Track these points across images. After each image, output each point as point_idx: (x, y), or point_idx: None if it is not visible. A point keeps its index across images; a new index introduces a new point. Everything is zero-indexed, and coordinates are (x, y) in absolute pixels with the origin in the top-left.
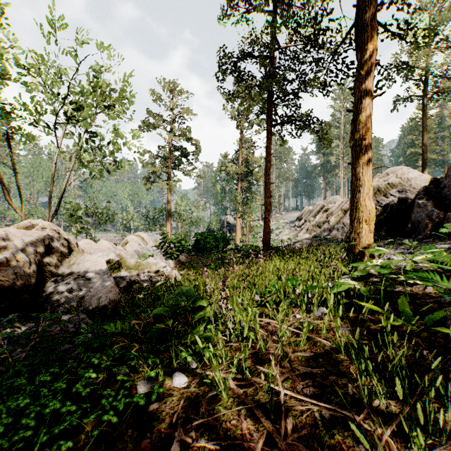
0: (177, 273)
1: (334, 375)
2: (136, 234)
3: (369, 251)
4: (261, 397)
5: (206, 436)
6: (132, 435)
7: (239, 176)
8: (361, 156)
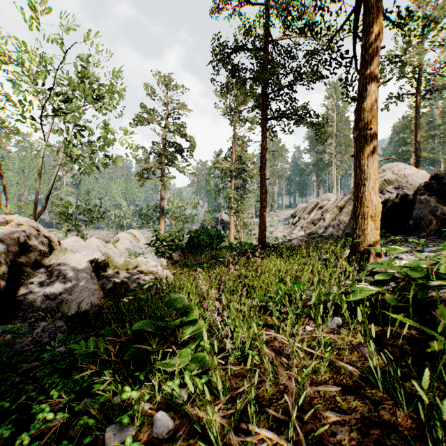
0: (168, 272)
1: (376, 426)
2: (128, 231)
3: (376, 250)
4: None
5: None
6: None
7: (234, 173)
8: (366, 147)
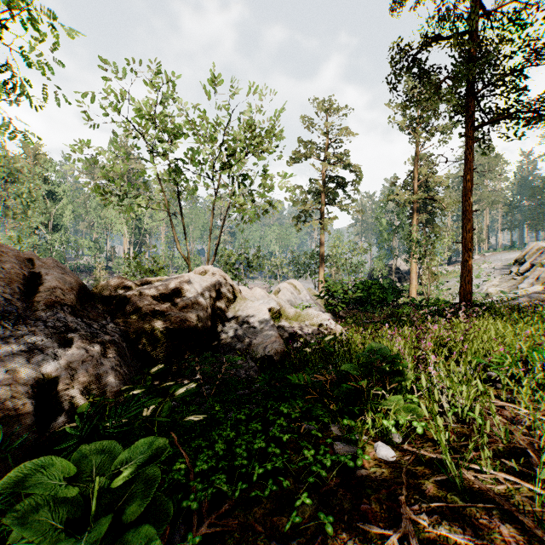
0: (341, 328)
1: None
2: (288, 281)
3: None
4: (521, 503)
5: (445, 525)
6: (345, 495)
7: (416, 205)
8: None
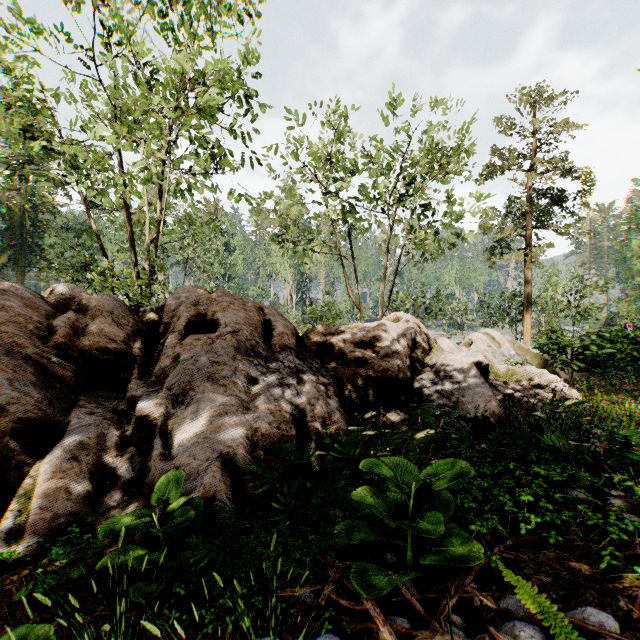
0: (577, 393)
1: None
2: (482, 331)
3: None
4: None
5: None
6: None
7: None
8: None
